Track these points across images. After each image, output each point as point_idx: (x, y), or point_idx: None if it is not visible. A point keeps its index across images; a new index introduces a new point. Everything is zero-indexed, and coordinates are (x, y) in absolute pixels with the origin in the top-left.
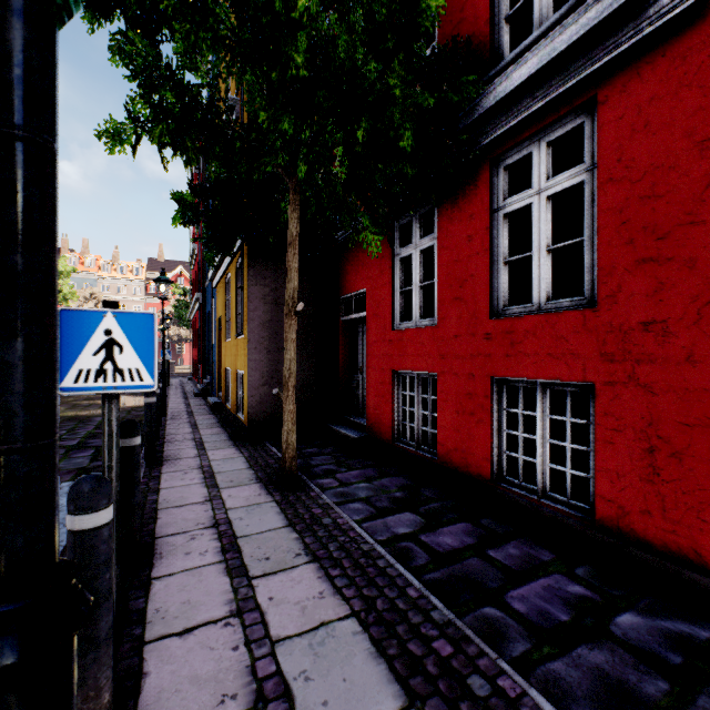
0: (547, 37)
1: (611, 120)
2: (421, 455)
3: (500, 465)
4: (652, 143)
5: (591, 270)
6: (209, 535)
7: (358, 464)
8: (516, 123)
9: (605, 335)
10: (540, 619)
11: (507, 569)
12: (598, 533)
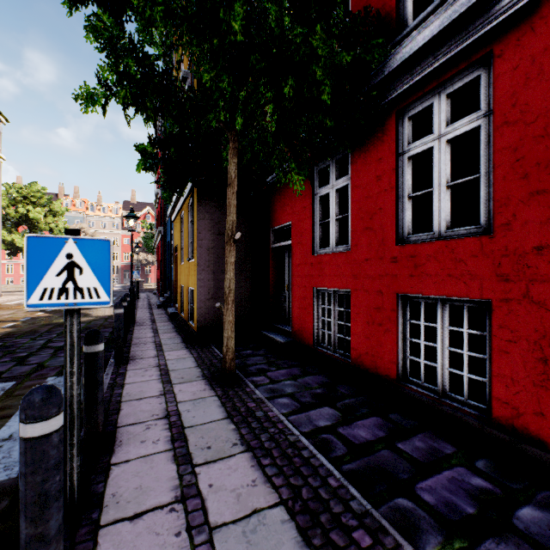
0: (448, 2)
1: (506, 71)
2: (336, 357)
3: (405, 368)
4: (546, 89)
5: (487, 202)
6: (161, 425)
7: (285, 364)
8: (419, 79)
9: (500, 258)
10: (448, 511)
11: (415, 461)
12: (494, 430)
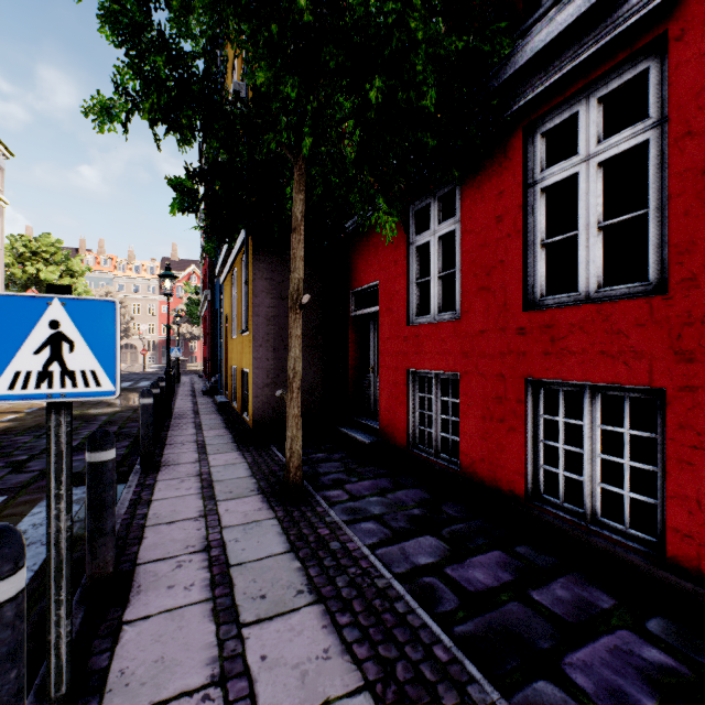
0: None
1: (690, 58)
2: (440, 464)
3: (536, 481)
4: None
5: (659, 248)
6: (198, 562)
7: (370, 472)
8: (558, 78)
9: (680, 328)
10: (615, 704)
11: (558, 620)
12: (671, 575)
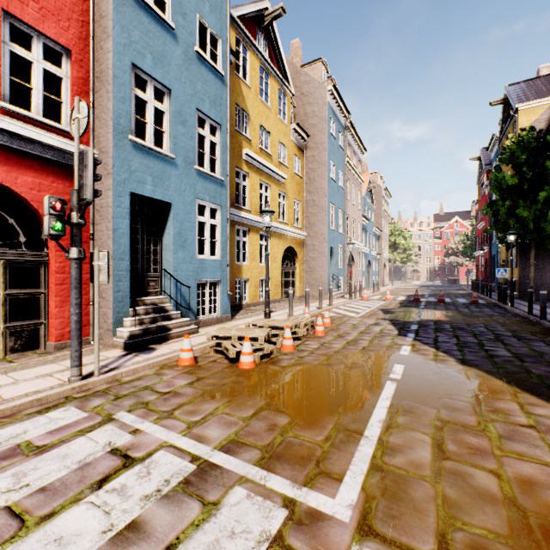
0: None
1: None
2: None
3: None
4: None
5: None
6: None
7: None
8: None
9: None
10: None
11: None
12: None
